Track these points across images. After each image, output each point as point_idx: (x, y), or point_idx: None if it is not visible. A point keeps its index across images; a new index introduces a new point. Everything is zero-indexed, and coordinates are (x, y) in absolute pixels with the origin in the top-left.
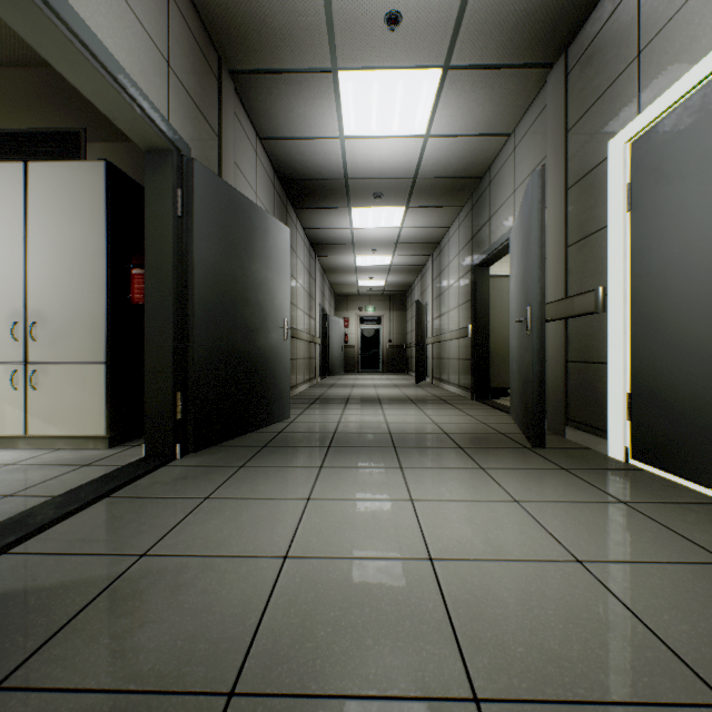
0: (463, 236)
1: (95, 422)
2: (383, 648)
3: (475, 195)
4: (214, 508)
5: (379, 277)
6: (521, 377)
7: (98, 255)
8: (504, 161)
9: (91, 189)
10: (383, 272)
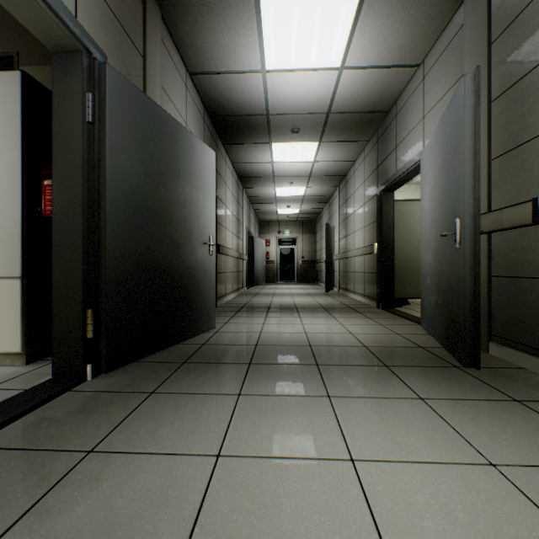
0: (368, 166)
1: (10, 338)
2: None
3: (381, 129)
4: (89, 476)
5: (295, 206)
6: (441, 291)
7: (13, 167)
8: (412, 92)
9: (7, 100)
10: (297, 201)
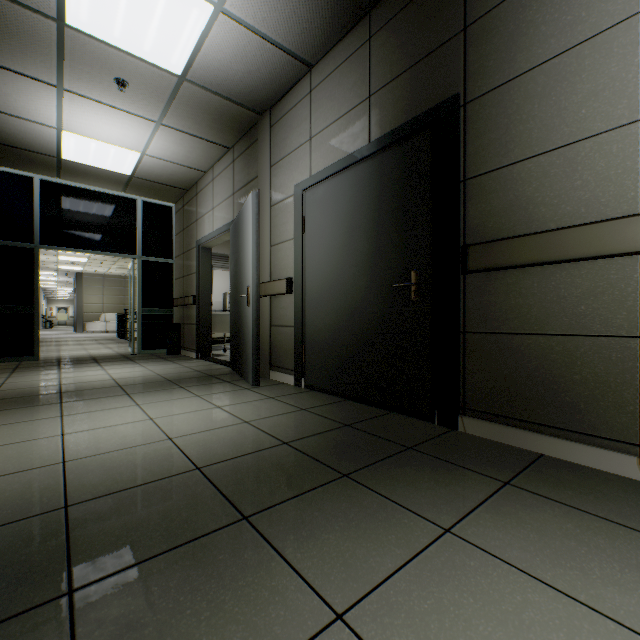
0: None
1: None
2: (116, 365)
3: None
4: (179, 366)
5: None
6: None
7: None
8: None
9: None
10: None
